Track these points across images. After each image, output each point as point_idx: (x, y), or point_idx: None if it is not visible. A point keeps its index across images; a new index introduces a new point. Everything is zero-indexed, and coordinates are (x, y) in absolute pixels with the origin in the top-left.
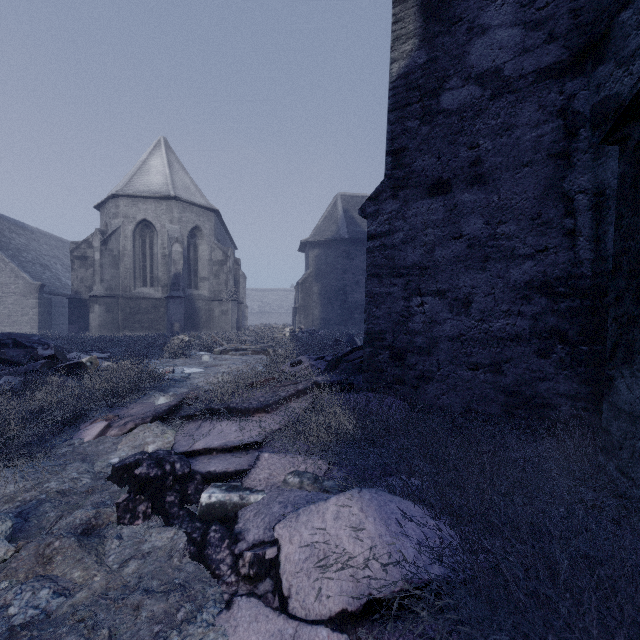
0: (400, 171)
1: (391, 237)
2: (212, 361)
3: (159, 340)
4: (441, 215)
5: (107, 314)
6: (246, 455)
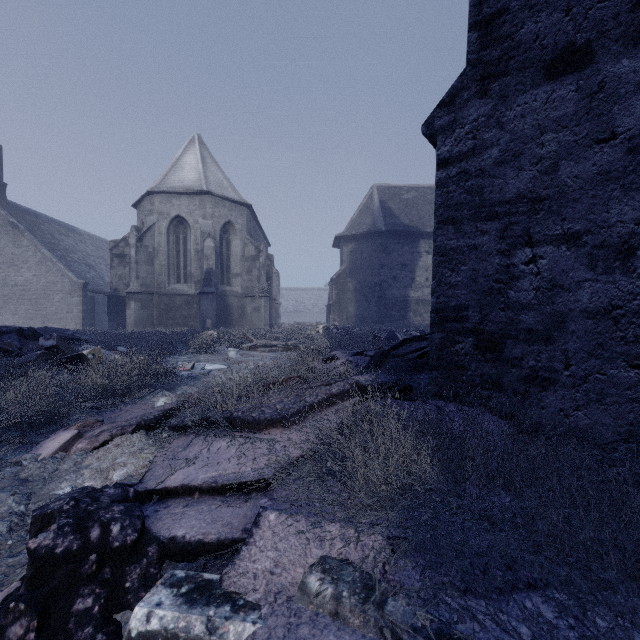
0: (494, 49)
1: (477, 158)
2: (238, 357)
3: (188, 336)
4: (572, 106)
5: (142, 310)
6: (244, 503)
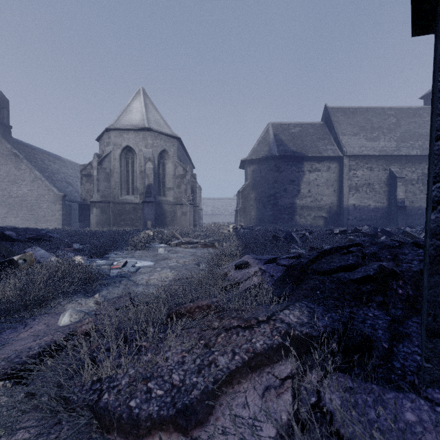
0: None
1: None
2: (165, 253)
3: (131, 234)
4: None
5: (102, 215)
6: None
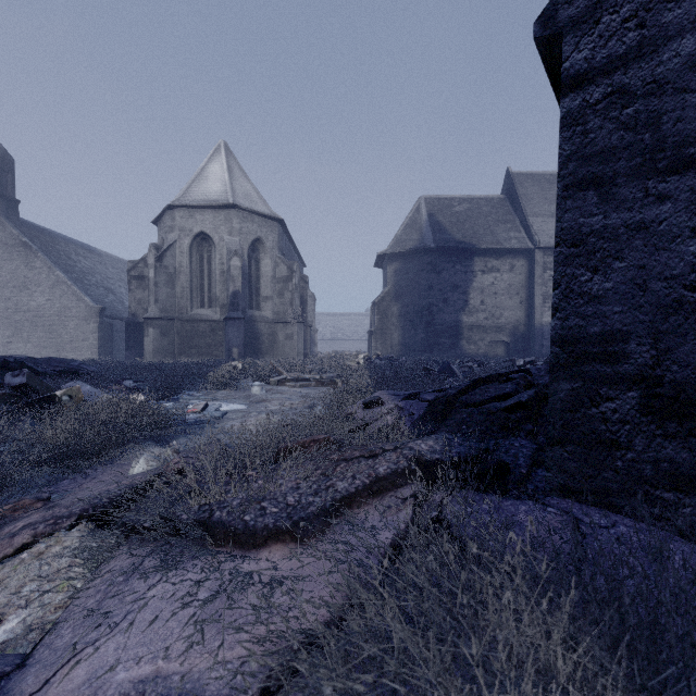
0: None
1: (648, 61)
2: (262, 394)
3: (209, 367)
4: None
5: (162, 338)
6: None
